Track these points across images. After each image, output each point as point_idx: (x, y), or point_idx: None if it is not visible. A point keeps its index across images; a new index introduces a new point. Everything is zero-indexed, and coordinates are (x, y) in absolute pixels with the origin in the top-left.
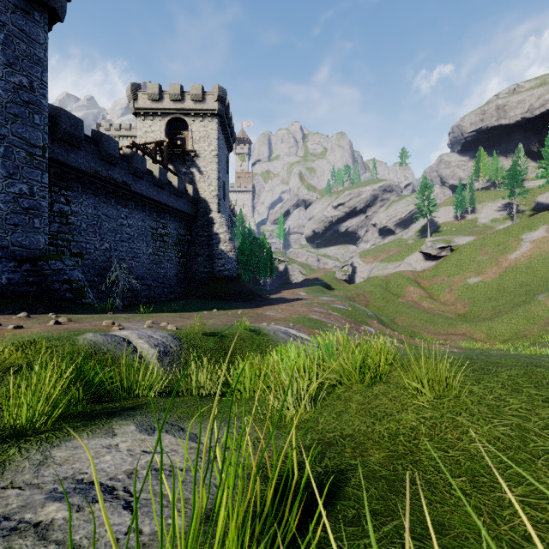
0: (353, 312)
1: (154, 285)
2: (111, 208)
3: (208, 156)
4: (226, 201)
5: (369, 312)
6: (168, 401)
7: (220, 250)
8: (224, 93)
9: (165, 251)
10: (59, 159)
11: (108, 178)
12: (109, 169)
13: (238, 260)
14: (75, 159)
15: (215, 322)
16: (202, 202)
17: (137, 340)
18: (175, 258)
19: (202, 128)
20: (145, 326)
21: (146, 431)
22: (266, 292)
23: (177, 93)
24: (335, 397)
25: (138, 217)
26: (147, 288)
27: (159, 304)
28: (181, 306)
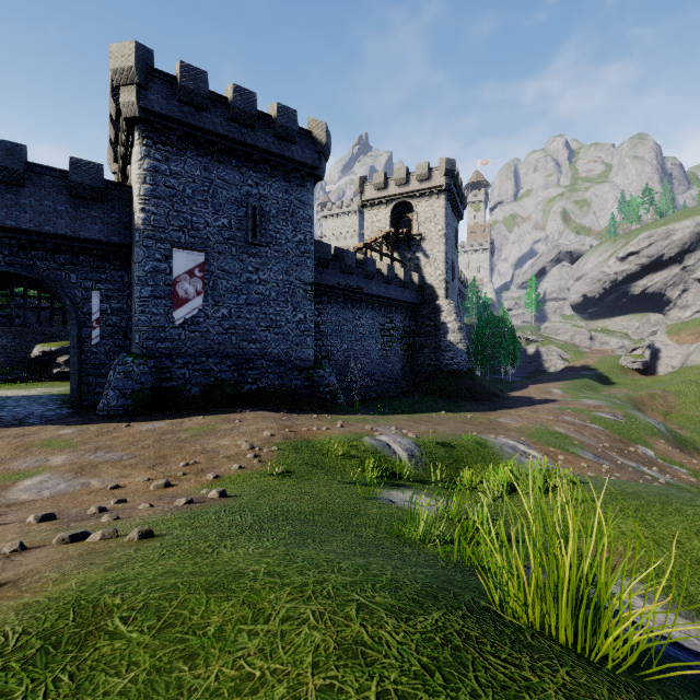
0: (627, 426)
1: (382, 380)
2: (348, 312)
3: (435, 237)
4: (454, 280)
5: (657, 427)
6: (421, 486)
7: (447, 341)
8: (452, 165)
9: (391, 345)
10: (315, 281)
11: (346, 287)
12: (347, 278)
13: (468, 352)
14: (325, 278)
15: (445, 430)
16: (428, 289)
17: (394, 445)
18: (401, 351)
19: (428, 207)
20: (393, 432)
21: (417, 495)
22: (505, 386)
23: (403, 177)
24: (519, 499)
25: (369, 316)
26: (376, 384)
27: (388, 400)
28: (409, 405)
